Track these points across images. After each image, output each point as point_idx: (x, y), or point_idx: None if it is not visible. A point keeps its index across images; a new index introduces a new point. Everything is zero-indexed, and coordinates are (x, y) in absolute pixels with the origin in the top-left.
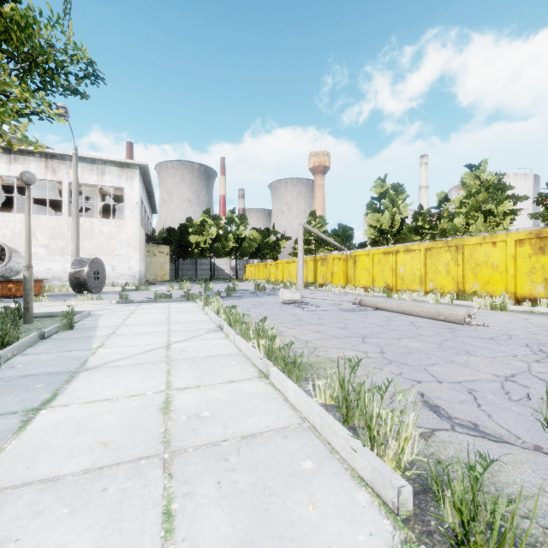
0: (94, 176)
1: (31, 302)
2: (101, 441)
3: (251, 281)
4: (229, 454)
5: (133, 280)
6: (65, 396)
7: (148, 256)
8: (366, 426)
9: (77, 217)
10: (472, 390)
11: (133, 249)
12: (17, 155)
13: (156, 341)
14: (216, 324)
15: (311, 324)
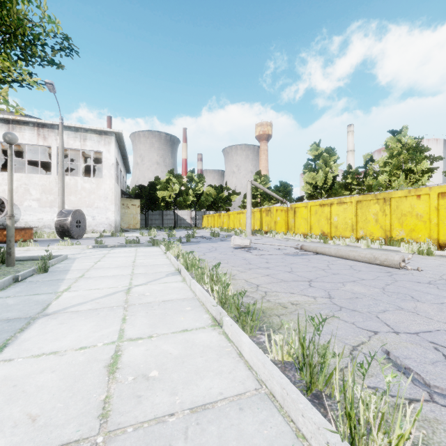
0: (78, 142)
1: (13, 248)
2: (30, 413)
3: (207, 228)
4: (175, 437)
5: (109, 228)
6: (13, 348)
7: (123, 208)
8: (345, 415)
9: (63, 175)
10: (433, 343)
11: (109, 202)
12: (14, 125)
13: (118, 284)
14: (175, 267)
15: (260, 267)
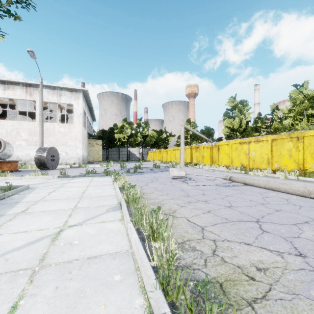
0: (55, 97)
1: None
2: None
3: (151, 161)
4: None
5: (78, 161)
6: None
7: (89, 146)
8: None
9: (42, 121)
10: None
11: (78, 142)
12: (9, 85)
13: (52, 224)
14: (118, 199)
15: (198, 200)
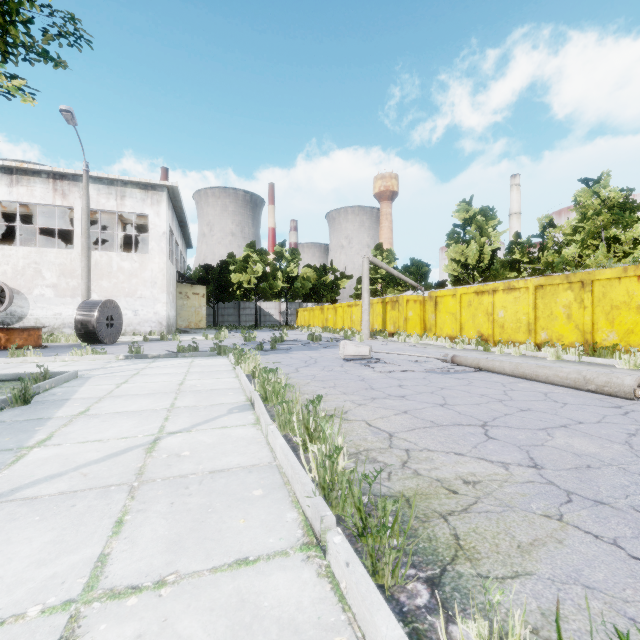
0: (112, 201)
1: None
2: None
3: (304, 328)
4: None
5: (159, 327)
6: None
7: (180, 298)
8: None
9: (88, 249)
10: None
11: (159, 290)
12: (20, 175)
13: (140, 430)
14: (246, 394)
15: (389, 396)
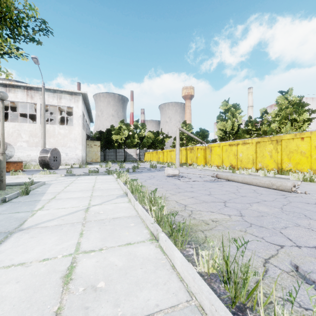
0: (55, 100)
1: (4, 176)
2: None
3: (148, 162)
4: None
5: (78, 161)
6: None
7: (87, 147)
8: None
9: (44, 124)
10: None
11: (78, 143)
12: (10, 88)
13: (80, 204)
14: (123, 191)
15: (186, 191)
